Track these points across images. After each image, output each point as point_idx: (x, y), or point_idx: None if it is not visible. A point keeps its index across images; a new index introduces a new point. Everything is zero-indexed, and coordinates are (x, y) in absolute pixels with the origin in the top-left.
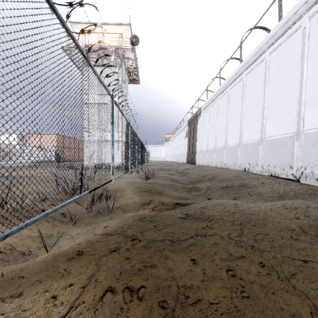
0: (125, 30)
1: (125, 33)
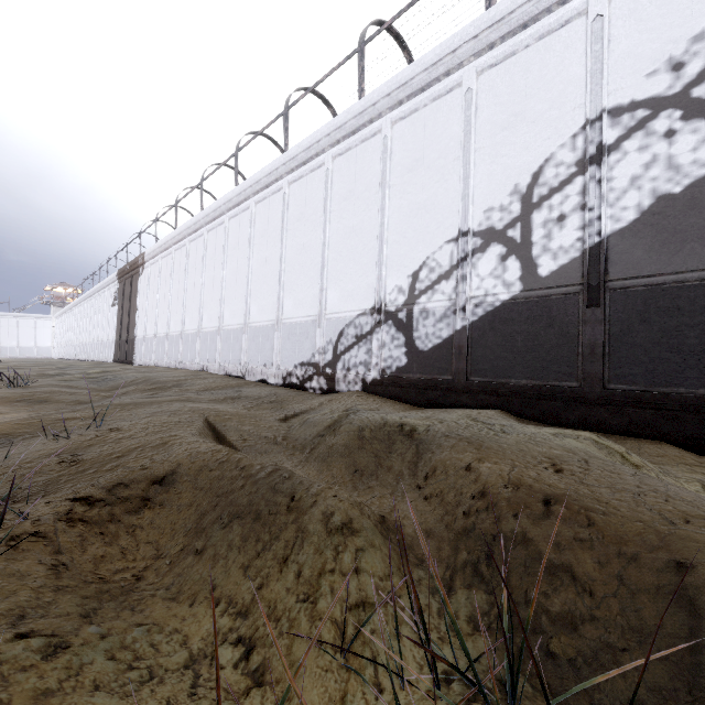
0: None
1: None
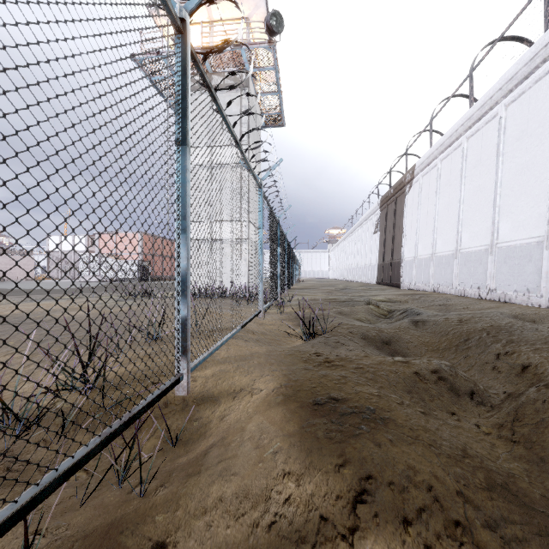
0: (256, 7)
1: (255, 15)
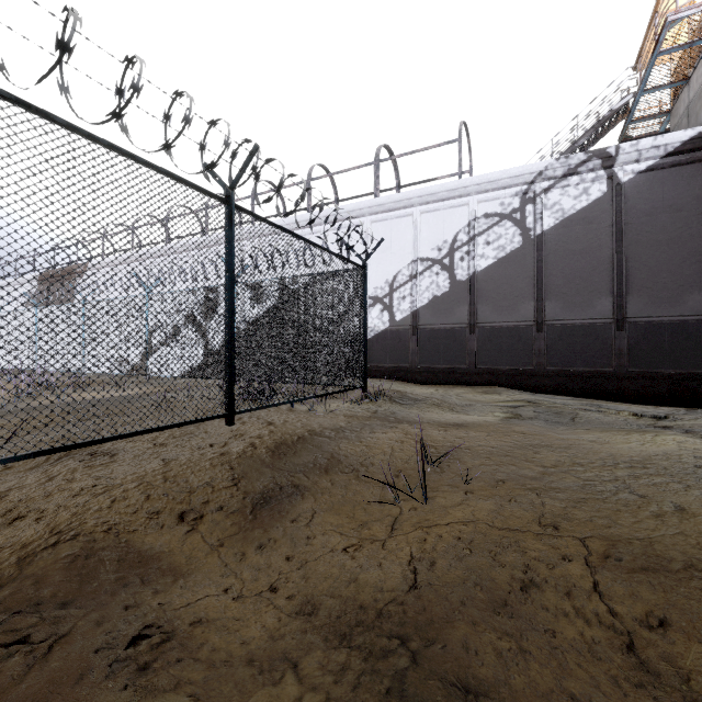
0: None
1: None
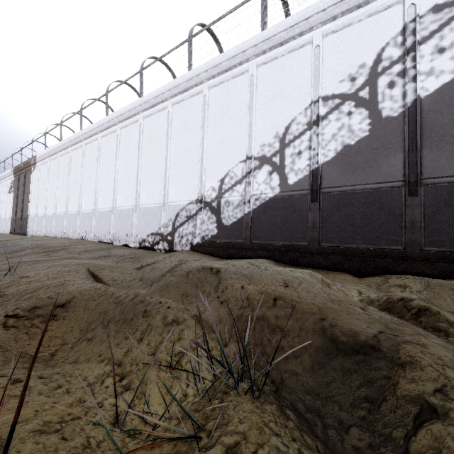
0: None
1: None
